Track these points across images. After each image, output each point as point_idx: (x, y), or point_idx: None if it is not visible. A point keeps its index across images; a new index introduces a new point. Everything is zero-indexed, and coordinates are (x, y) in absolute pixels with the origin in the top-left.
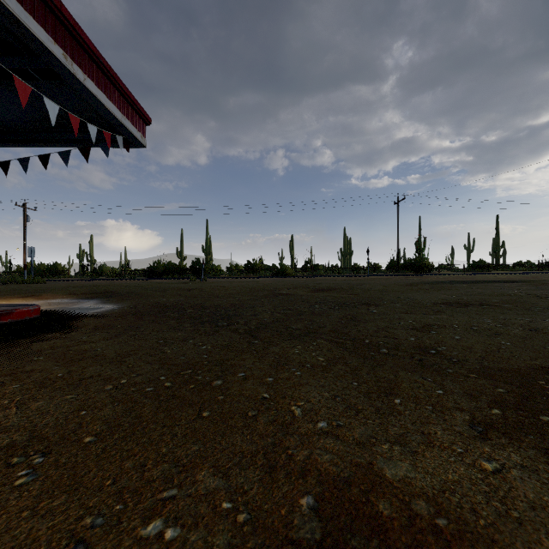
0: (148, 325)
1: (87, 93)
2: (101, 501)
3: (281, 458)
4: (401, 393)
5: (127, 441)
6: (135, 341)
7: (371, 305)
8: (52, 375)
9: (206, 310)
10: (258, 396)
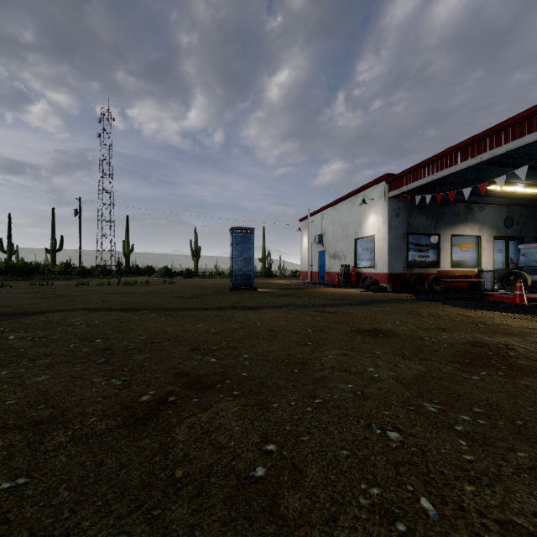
0: None
1: None
2: None
3: None
4: None
5: None
6: None
7: None
8: None
9: None
10: None
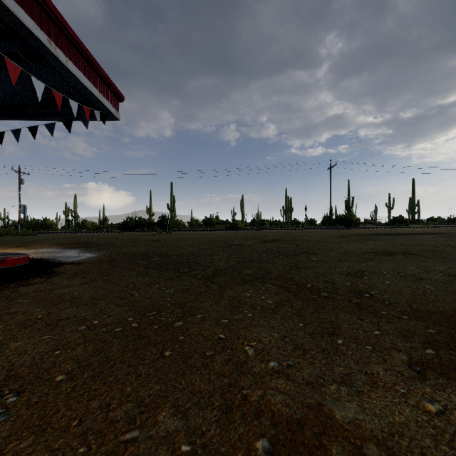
0: (120, 271)
1: (69, 73)
2: (66, 443)
3: (237, 398)
4: (342, 333)
5: (95, 380)
6: (108, 286)
7: (310, 254)
8: (33, 316)
9: (170, 258)
10: (215, 337)
